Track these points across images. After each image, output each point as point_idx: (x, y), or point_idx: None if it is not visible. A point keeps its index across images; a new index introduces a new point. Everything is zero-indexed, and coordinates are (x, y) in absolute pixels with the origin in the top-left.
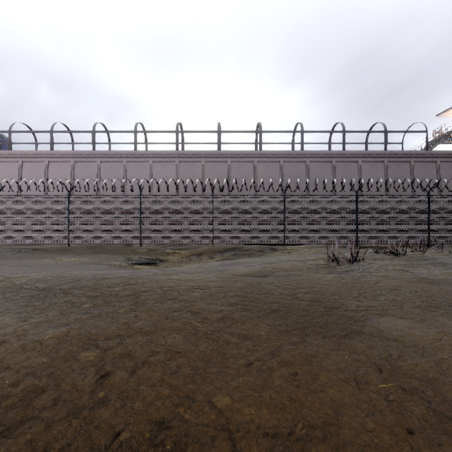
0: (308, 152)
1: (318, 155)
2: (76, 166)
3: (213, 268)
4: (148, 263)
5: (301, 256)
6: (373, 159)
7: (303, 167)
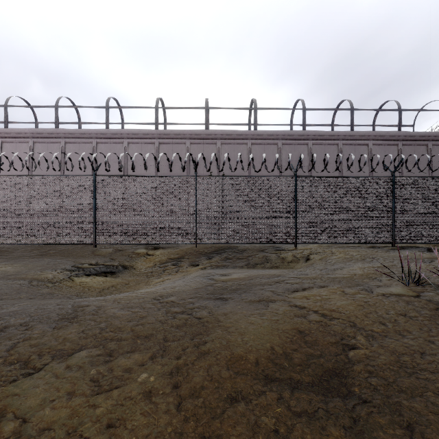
0: (311, 132)
1: (323, 137)
2: (36, 147)
3: (186, 306)
4: (103, 272)
5: (331, 264)
6: (385, 141)
7: (305, 150)
